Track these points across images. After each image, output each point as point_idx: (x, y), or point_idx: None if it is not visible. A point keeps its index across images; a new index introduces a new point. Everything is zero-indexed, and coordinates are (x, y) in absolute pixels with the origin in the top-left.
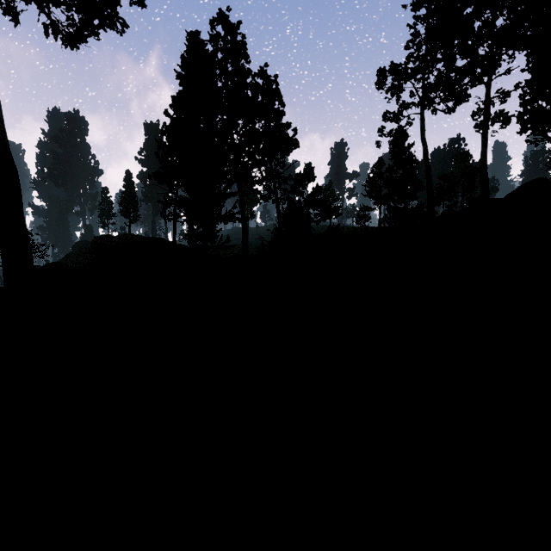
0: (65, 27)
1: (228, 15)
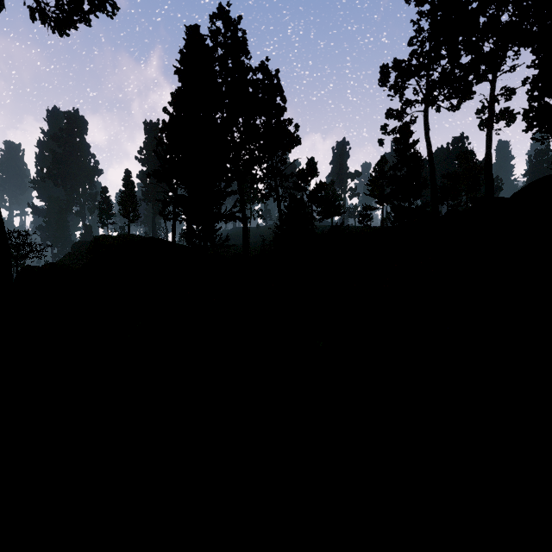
0: (53, 12)
1: (228, 11)
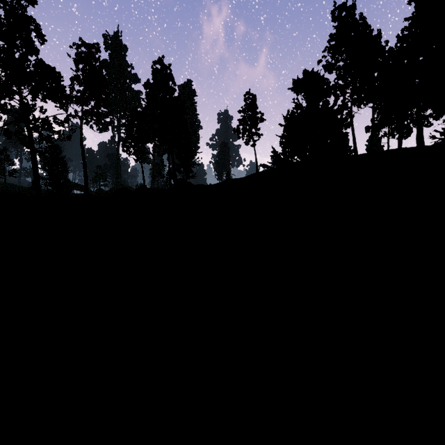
0: None
1: None
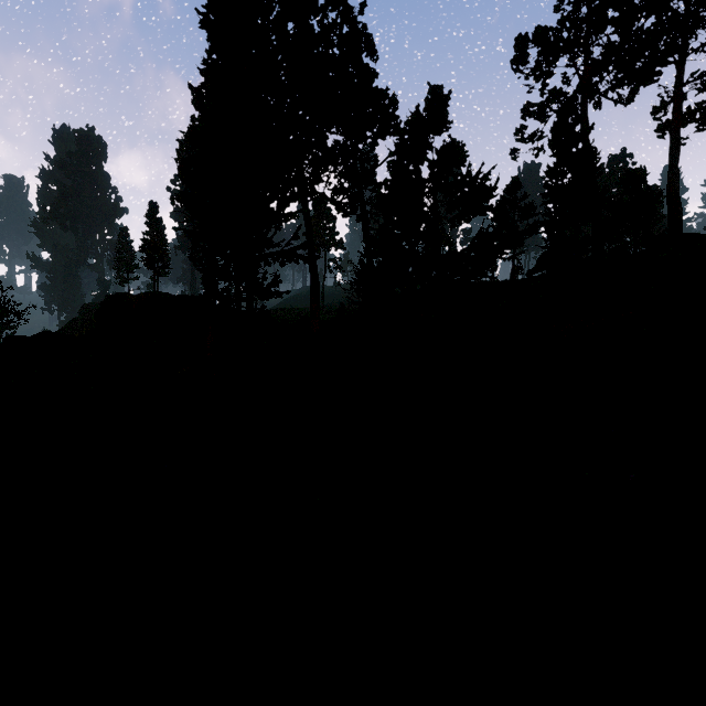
0: None
1: None
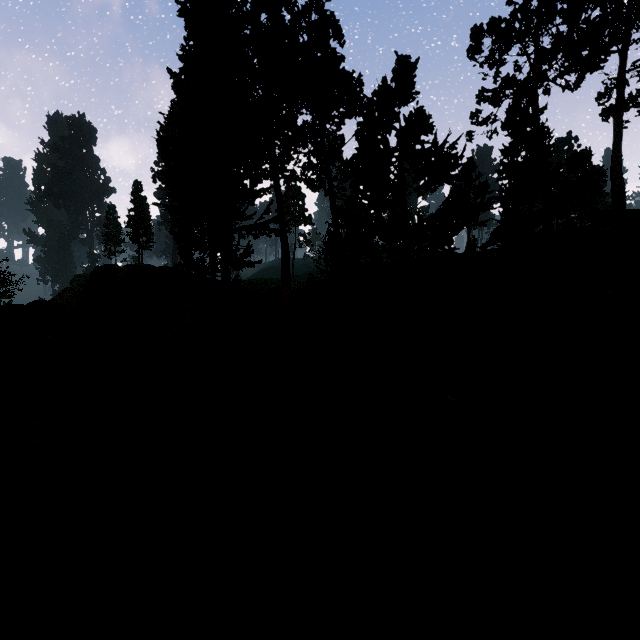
0: None
1: None
